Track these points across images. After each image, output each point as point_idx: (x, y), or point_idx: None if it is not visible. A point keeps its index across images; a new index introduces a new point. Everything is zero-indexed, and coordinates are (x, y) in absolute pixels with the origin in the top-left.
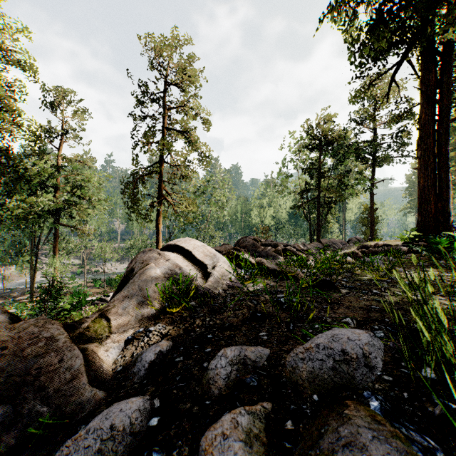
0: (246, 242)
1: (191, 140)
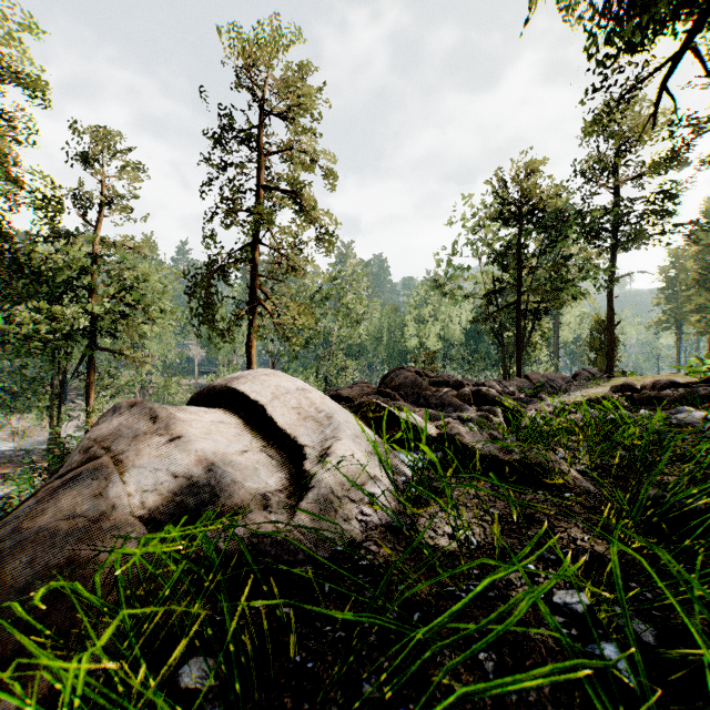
0: (402, 378)
1: (304, 206)
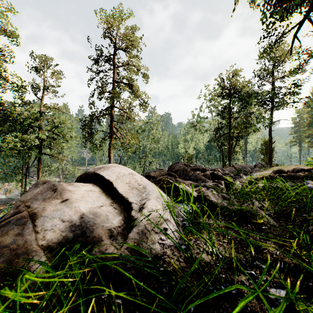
0: (178, 167)
1: (134, 90)
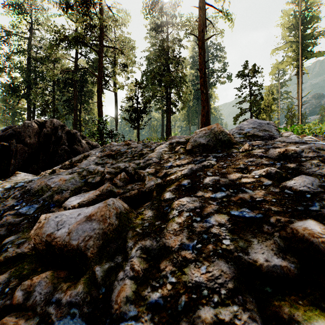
0: None
1: None
